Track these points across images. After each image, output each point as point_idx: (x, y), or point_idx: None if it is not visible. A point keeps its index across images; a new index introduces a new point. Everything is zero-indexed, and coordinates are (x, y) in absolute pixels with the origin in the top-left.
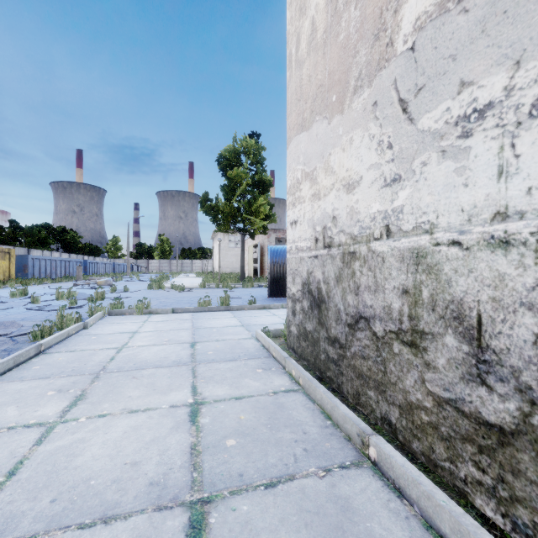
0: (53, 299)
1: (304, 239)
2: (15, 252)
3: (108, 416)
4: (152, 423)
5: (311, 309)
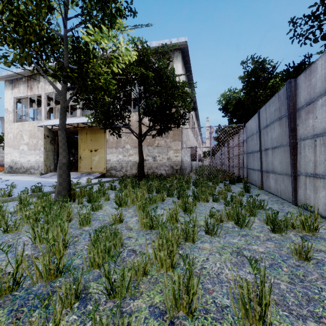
0: None
1: (9, 160)
2: None
3: None
4: None
5: (10, 168)
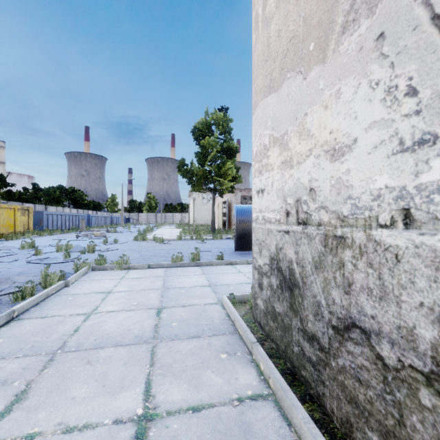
0: (54, 251)
1: (272, 210)
2: (36, 208)
3: (36, 439)
4: None
5: (281, 289)
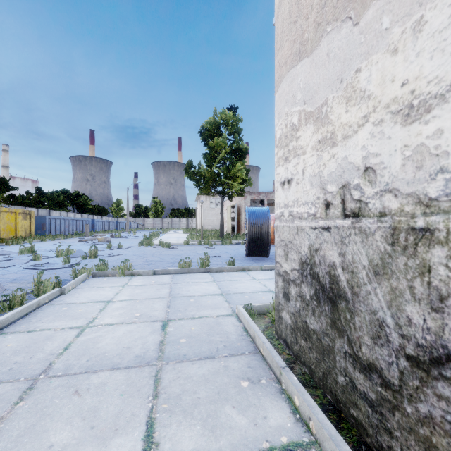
0: (54, 256)
1: (304, 202)
2: (39, 213)
3: None
4: None
5: (317, 301)
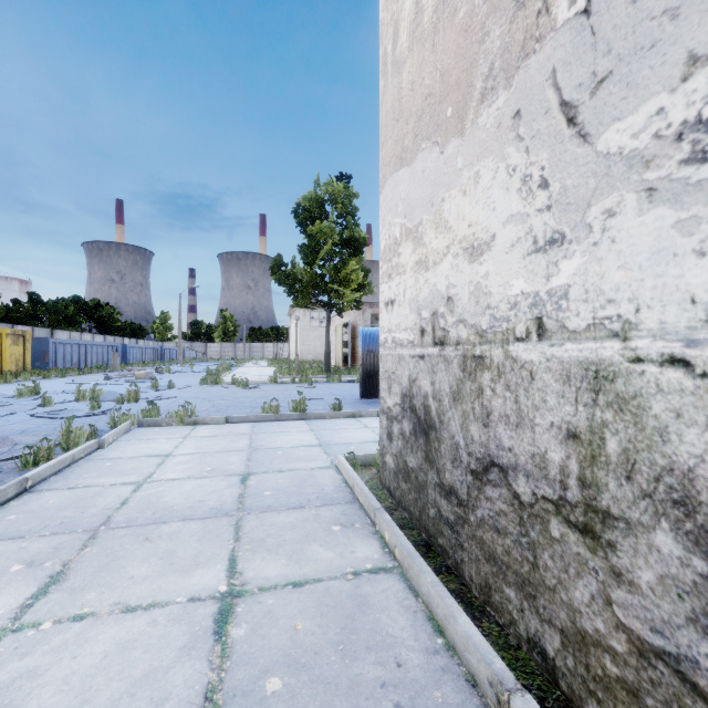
0: (72, 400)
1: (405, 328)
2: (35, 334)
3: (87, 619)
4: (153, 635)
5: (414, 436)
